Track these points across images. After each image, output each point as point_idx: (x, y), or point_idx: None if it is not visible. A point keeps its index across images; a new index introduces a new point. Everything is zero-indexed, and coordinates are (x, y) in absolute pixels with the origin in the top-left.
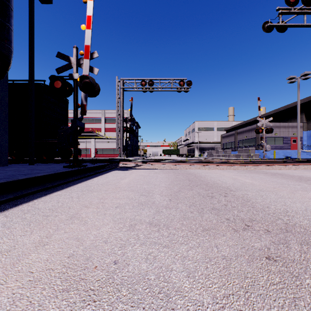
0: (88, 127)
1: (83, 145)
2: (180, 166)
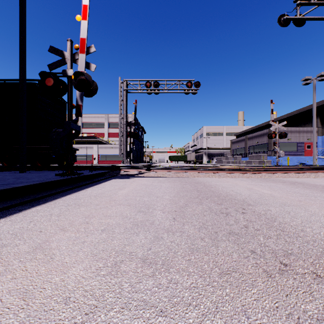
0: (90, 132)
1: (85, 150)
2: (187, 174)
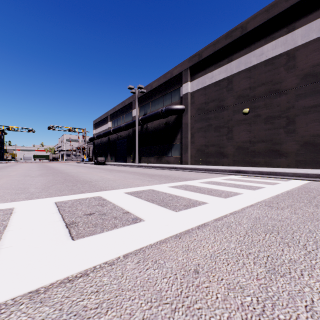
0: None
1: None
2: (21, 163)
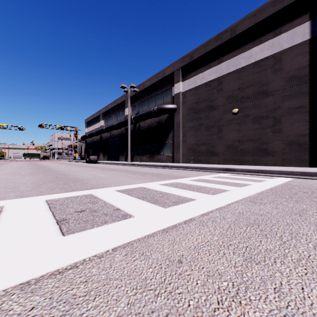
0: None
1: None
2: (10, 161)
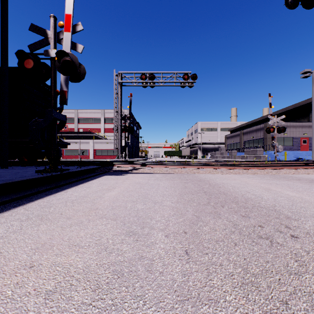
0: (86, 127)
1: (81, 146)
2: (186, 169)
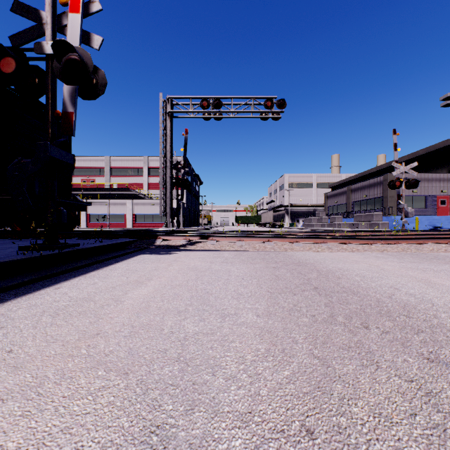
0: (122, 181)
1: (114, 208)
2: (272, 244)
